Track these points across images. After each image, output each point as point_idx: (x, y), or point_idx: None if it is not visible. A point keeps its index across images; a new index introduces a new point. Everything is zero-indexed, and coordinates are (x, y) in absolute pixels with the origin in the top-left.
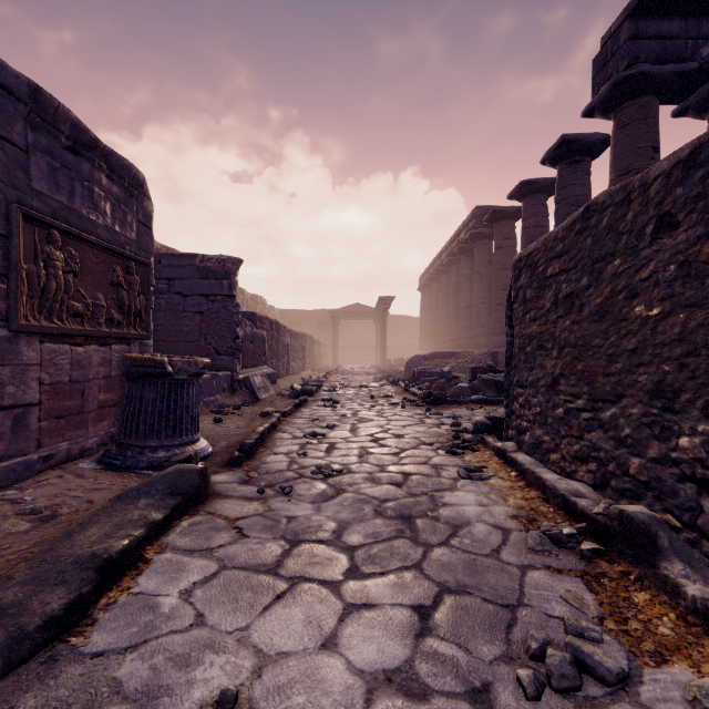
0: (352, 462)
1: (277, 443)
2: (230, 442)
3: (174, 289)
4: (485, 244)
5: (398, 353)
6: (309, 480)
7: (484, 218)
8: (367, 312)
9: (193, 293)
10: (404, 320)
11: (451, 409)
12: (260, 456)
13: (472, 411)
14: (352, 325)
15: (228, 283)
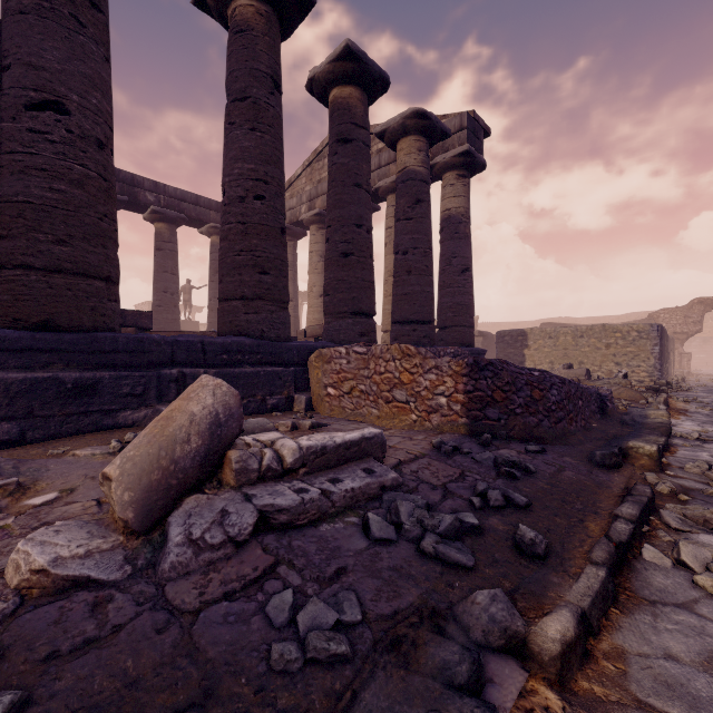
0: None
1: None
2: None
3: None
4: None
5: None
6: None
7: None
8: None
9: None
10: None
11: None
12: None
13: None
14: None
15: None
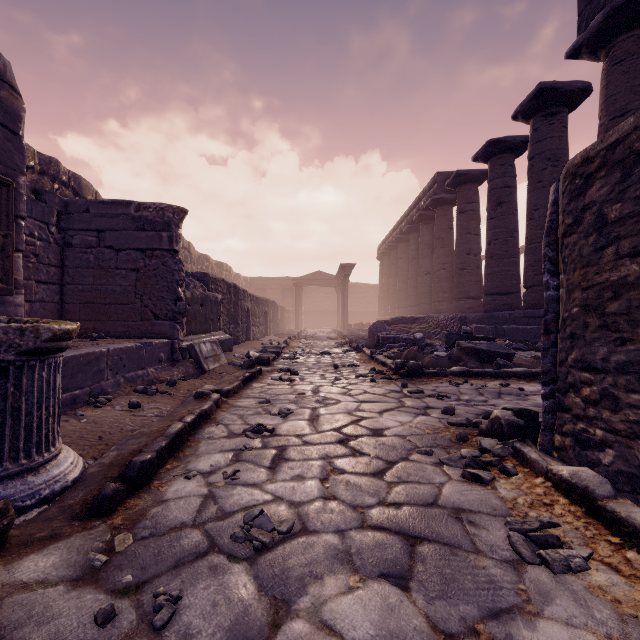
0: (310, 497)
1: (200, 448)
2: (122, 453)
3: (105, 242)
4: (446, 210)
5: (357, 319)
6: (223, 562)
7: (447, 183)
8: (328, 280)
9: (127, 246)
10: (363, 288)
11: (430, 383)
12: (161, 483)
13: (457, 387)
14: (315, 292)
15: (168, 235)
